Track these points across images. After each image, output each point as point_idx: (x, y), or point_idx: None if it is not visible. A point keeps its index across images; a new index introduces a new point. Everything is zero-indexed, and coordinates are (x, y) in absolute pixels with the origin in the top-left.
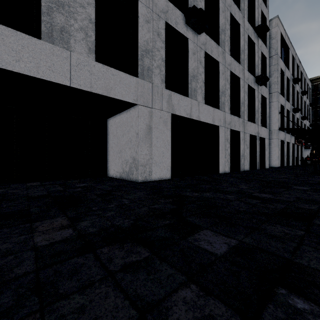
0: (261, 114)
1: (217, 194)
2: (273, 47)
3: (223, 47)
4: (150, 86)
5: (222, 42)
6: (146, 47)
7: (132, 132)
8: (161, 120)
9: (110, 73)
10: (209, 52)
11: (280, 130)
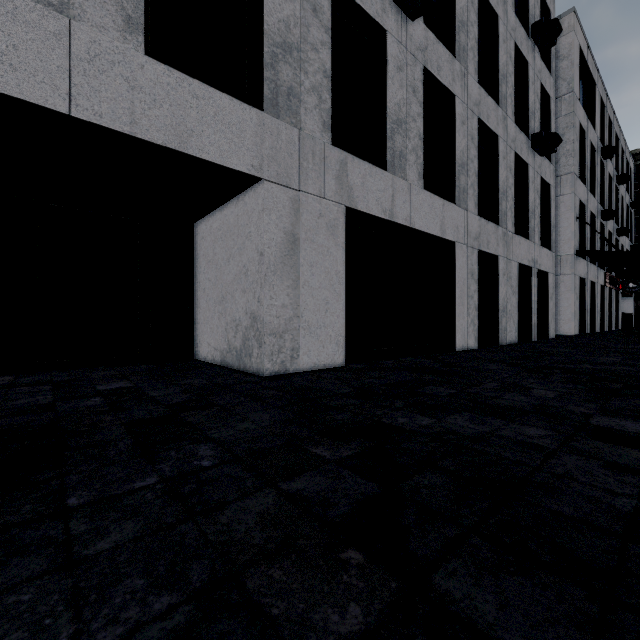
0: (540, 221)
1: (489, 422)
2: (564, 76)
3: (463, 63)
4: (295, 136)
5: (462, 51)
6: (284, 36)
7: (249, 250)
8: (323, 221)
9: (187, 92)
10: (433, 70)
11: (578, 255)
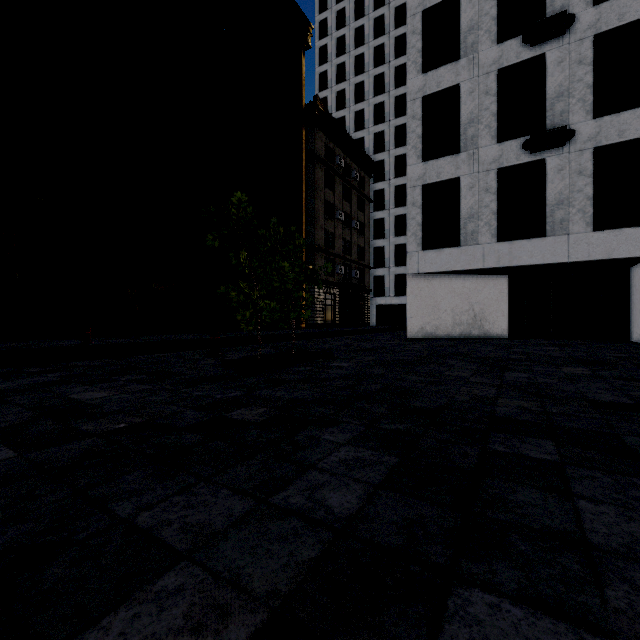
0: None
1: None
2: None
3: None
4: None
5: None
6: None
7: None
8: None
9: (611, 236)
10: None
11: None
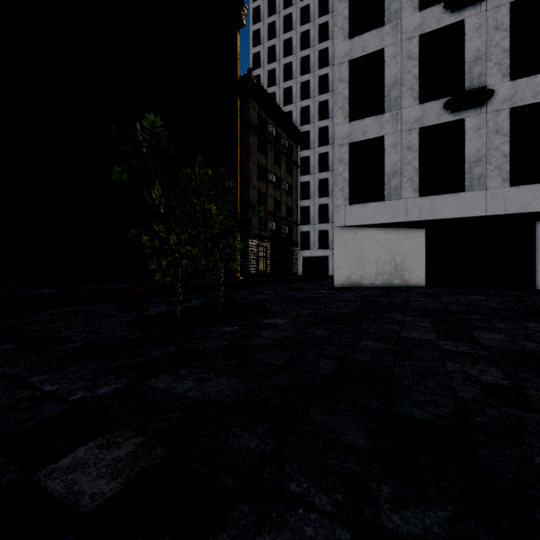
0: None
1: None
2: None
3: None
4: None
5: None
6: None
7: None
8: None
9: (526, 191)
10: None
11: None
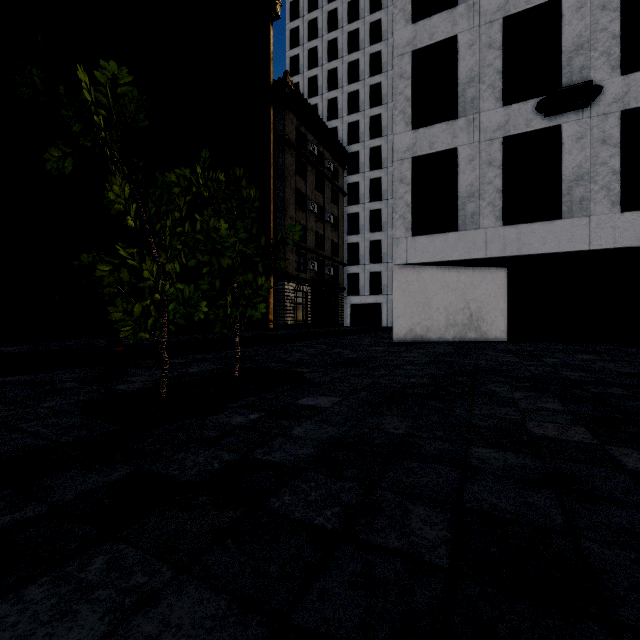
0: None
1: None
2: None
3: None
4: None
5: None
6: None
7: None
8: None
9: None
10: None
11: None
